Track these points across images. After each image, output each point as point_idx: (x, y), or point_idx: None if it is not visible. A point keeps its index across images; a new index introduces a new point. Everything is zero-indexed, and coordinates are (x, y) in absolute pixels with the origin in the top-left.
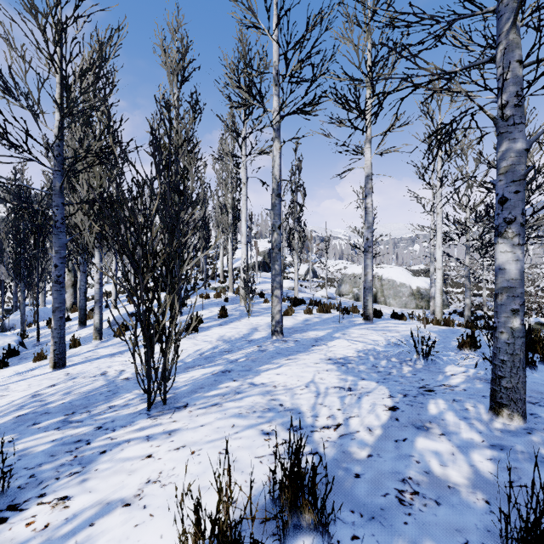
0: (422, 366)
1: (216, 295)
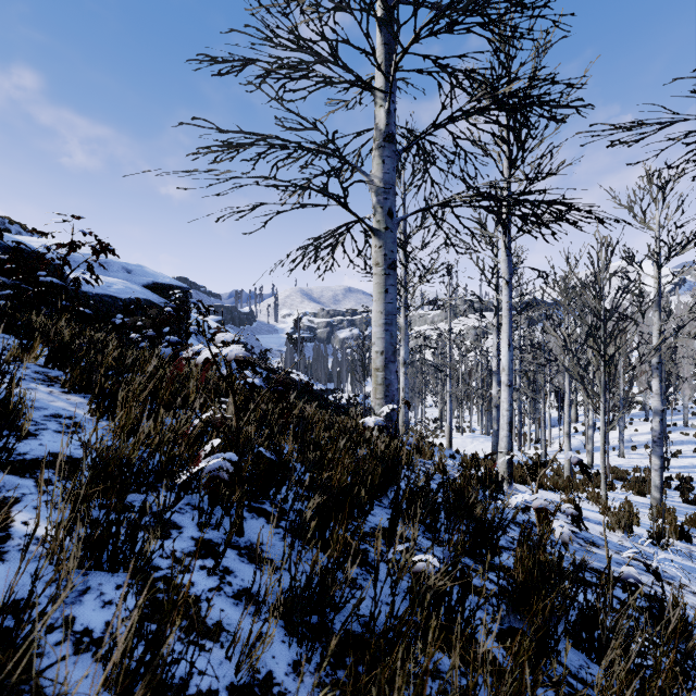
0: None
1: (694, 435)
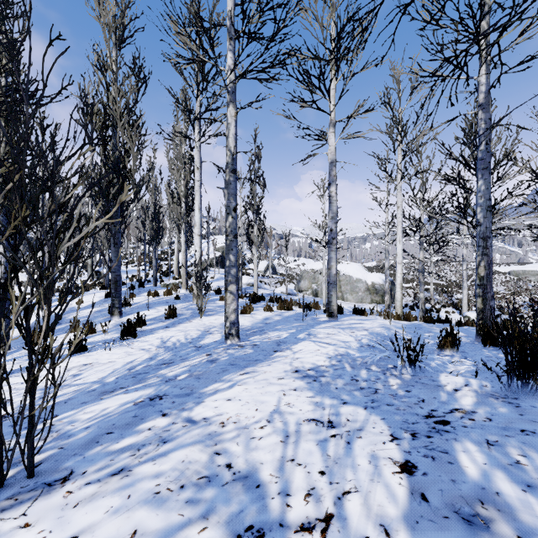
0: (410, 377)
1: (166, 292)
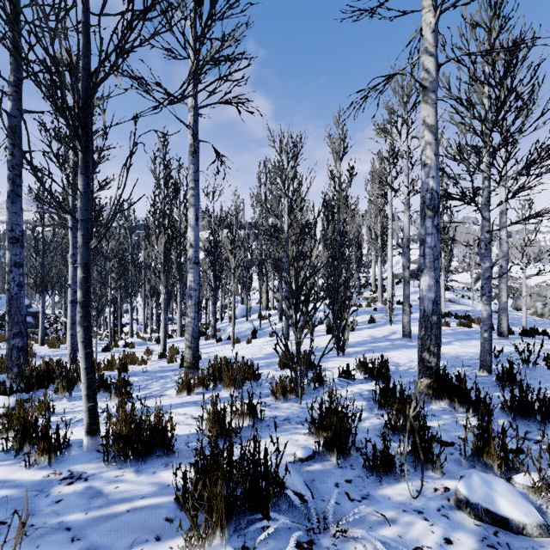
0: None
1: (367, 305)
